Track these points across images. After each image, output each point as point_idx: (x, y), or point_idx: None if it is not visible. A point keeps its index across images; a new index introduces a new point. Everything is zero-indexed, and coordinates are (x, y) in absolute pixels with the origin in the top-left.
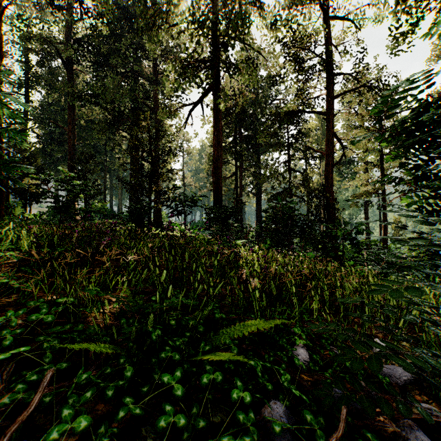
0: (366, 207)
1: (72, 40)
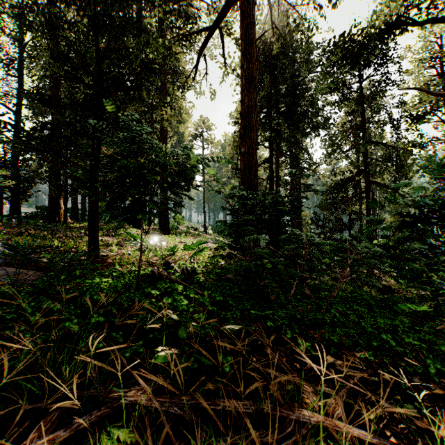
0: None
1: None
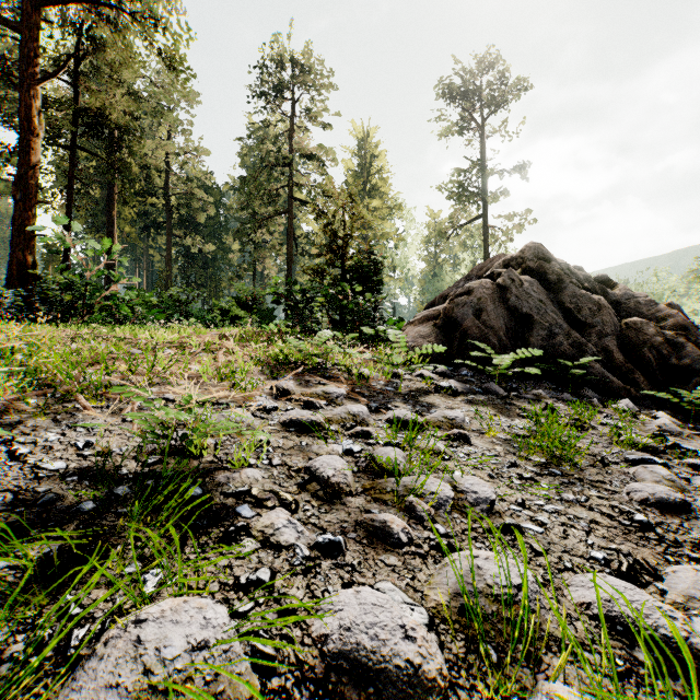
0: None
1: None
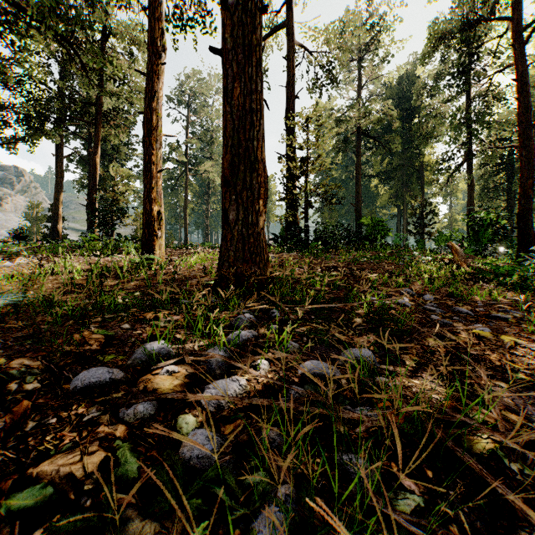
0: None
1: None
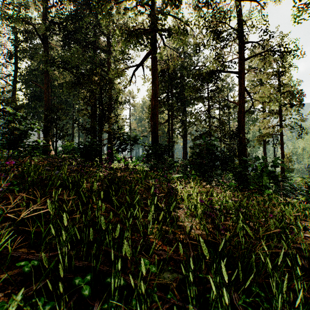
0: (265, 145)
1: (47, 22)
